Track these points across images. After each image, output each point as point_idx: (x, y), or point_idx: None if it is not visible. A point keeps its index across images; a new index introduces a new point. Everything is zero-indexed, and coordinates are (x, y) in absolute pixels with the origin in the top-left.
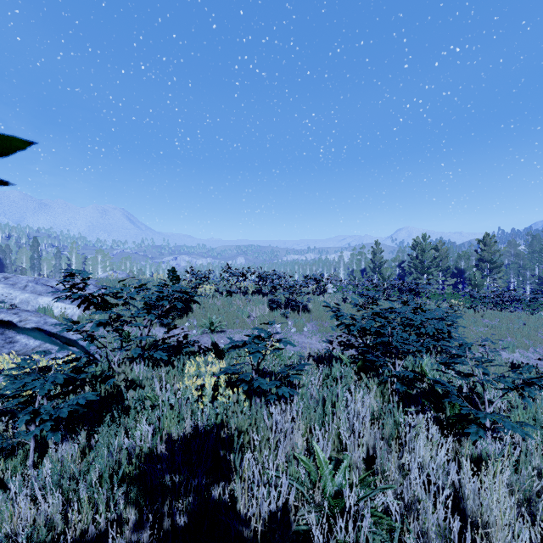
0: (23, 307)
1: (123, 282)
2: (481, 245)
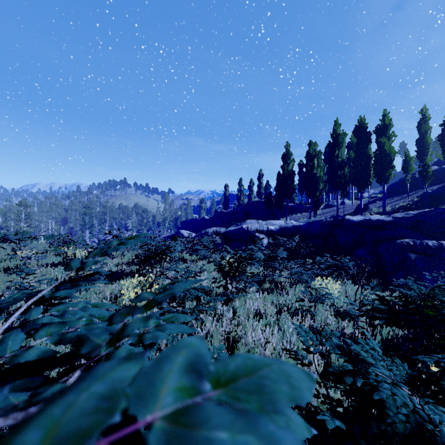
0: None
1: None
2: (19, 207)
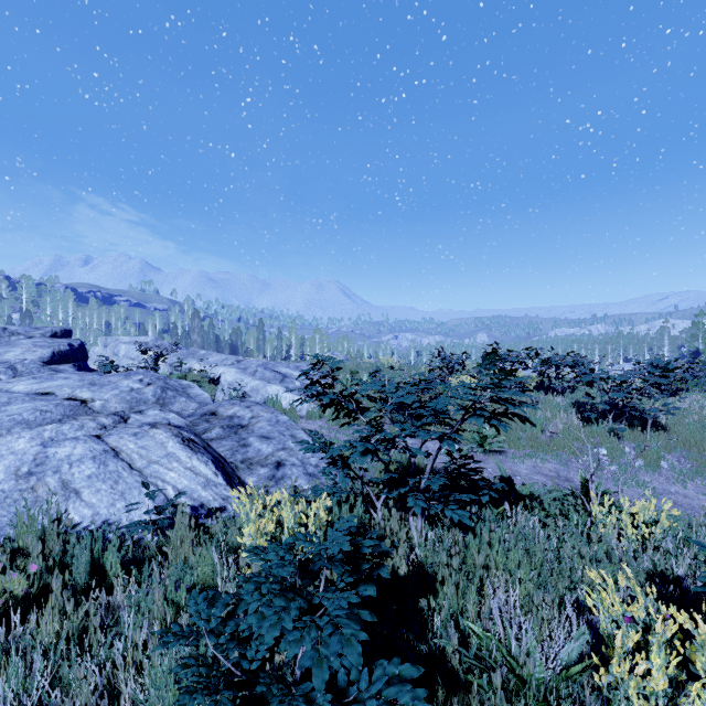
0: (253, 396)
1: (350, 368)
2: None
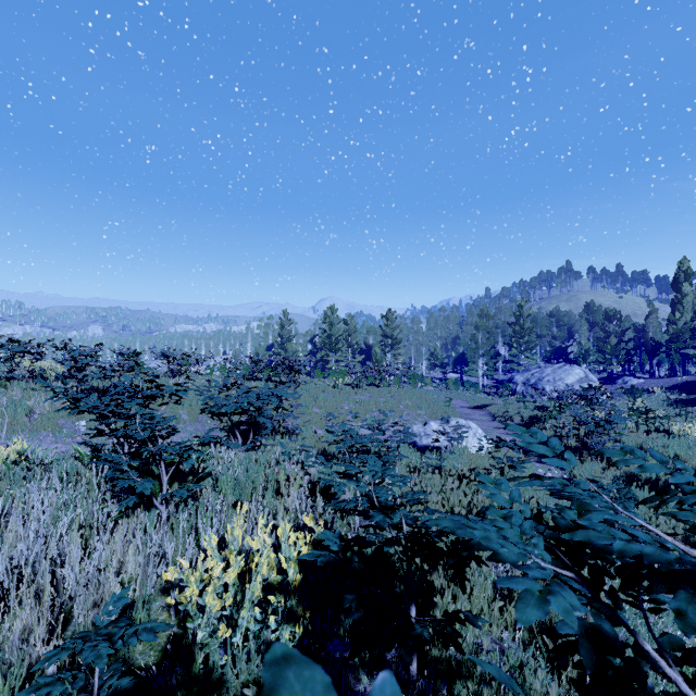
0: None
1: None
2: (385, 321)
